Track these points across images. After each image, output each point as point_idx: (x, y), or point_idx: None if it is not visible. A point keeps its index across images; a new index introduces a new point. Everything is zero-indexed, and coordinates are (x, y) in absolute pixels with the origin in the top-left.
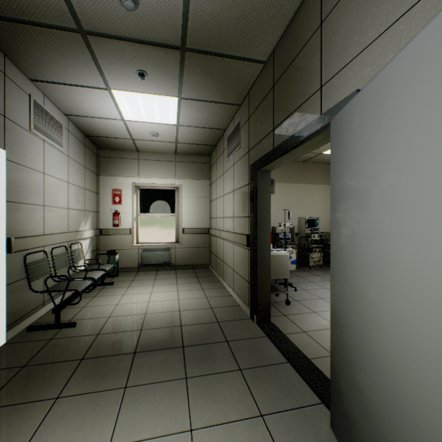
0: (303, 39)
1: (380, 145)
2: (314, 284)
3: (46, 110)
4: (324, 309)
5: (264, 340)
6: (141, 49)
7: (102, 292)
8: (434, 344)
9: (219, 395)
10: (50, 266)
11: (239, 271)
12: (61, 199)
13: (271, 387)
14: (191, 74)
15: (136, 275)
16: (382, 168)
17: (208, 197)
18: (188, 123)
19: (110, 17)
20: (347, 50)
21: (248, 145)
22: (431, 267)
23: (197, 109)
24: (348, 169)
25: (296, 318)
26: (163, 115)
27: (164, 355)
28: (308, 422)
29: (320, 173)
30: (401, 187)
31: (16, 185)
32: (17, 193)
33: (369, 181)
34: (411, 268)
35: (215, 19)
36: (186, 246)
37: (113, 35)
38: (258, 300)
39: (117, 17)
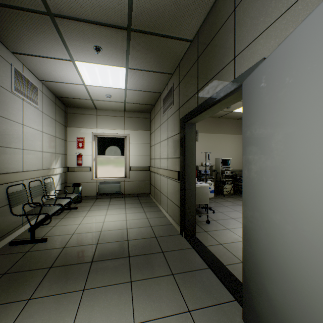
0: (220, 21)
1: (284, 99)
2: (227, 208)
3: (25, 76)
4: (235, 226)
5: (190, 250)
6: (97, 29)
7: (68, 215)
8: None
9: (157, 295)
10: (28, 196)
11: (172, 199)
12: (37, 144)
13: (196, 288)
14: (135, 49)
15: (95, 201)
16: (286, 117)
17: (149, 144)
18: (133, 87)
19: (72, 3)
20: (255, 27)
21: (178, 104)
22: None
23: (140, 77)
24: (257, 119)
25: (214, 234)
26: (114, 81)
27: (114, 263)
28: (225, 316)
29: (231, 126)
30: (303, 132)
31: (0, 133)
32: (1, 139)
33: (274, 128)
34: (312, 197)
35: (153, 6)
36: (132, 180)
37: (75, 17)
38: (186, 220)
39: (78, 3)
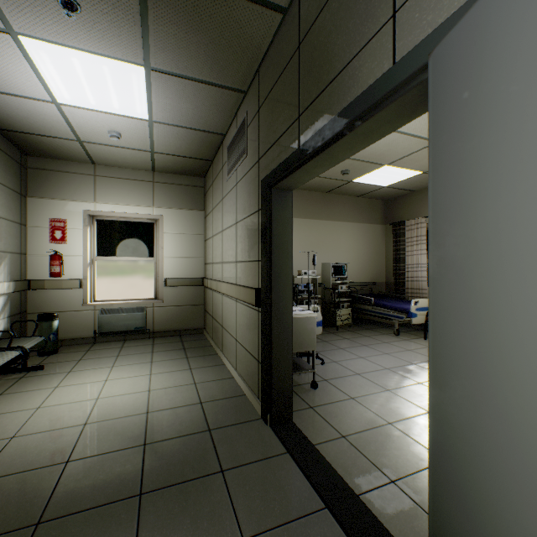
0: None
1: None
2: (345, 353)
3: None
4: (364, 391)
5: (283, 461)
6: None
7: (18, 385)
8: None
9: None
10: None
11: (245, 343)
12: None
13: None
14: (162, 18)
15: (88, 349)
16: None
17: (203, 235)
18: (166, 118)
19: None
20: None
21: (257, 151)
22: None
23: (180, 93)
24: (496, 139)
25: (329, 412)
26: (124, 100)
27: (99, 522)
28: None
29: (347, 208)
30: None
31: None
32: None
33: None
34: None
35: None
36: (170, 304)
37: None
38: (273, 391)
39: None
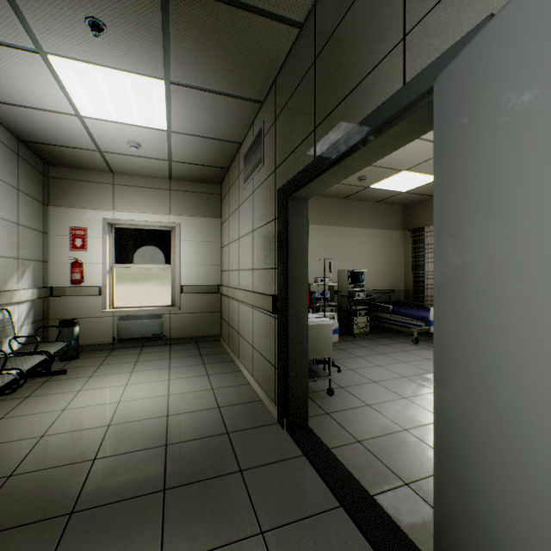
0: None
1: None
2: (362, 361)
3: None
4: (380, 399)
5: (299, 462)
6: None
7: (43, 388)
8: None
9: None
10: None
11: (262, 349)
12: None
13: None
14: (183, 35)
15: (108, 355)
16: None
17: (219, 242)
18: (184, 128)
19: None
20: None
21: (274, 160)
22: None
23: (198, 105)
24: (489, 163)
25: (345, 418)
26: (144, 112)
27: (127, 513)
28: None
29: (365, 214)
30: None
31: None
32: None
33: None
34: None
35: None
36: (187, 311)
37: None
38: (290, 396)
39: None
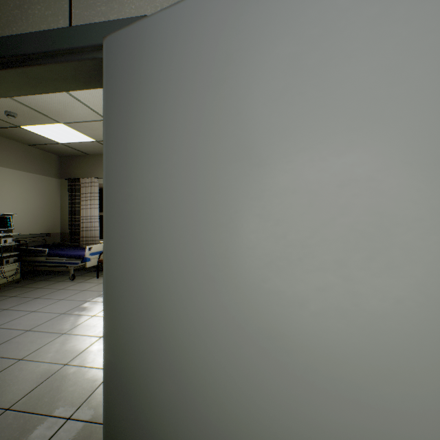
0: None
1: (223, 96)
2: (12, 312)
3: None
4: (37, 346)
5: None
6: None
7: None
8: (324, 383)
9: None
10: None
11: None
12: None
13: None
14: None
15: None
16: (229, 132)
17: None
18: None
19: None
20: None
21: None
22: (319, 278)
23: None
24: (150, 128)
25: None
26: None
27: None
28: None
29: (15, 154)
30: (266, 164)
31: None
32: None
33: (199, 152)
34: (284, 282)
35: None
36: None
37: None
38: None
39: None
